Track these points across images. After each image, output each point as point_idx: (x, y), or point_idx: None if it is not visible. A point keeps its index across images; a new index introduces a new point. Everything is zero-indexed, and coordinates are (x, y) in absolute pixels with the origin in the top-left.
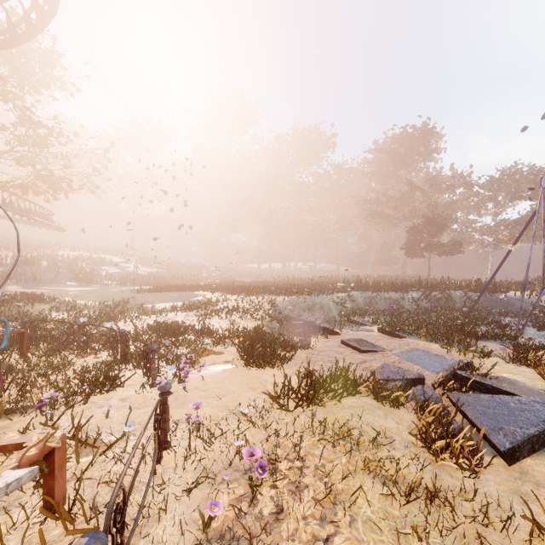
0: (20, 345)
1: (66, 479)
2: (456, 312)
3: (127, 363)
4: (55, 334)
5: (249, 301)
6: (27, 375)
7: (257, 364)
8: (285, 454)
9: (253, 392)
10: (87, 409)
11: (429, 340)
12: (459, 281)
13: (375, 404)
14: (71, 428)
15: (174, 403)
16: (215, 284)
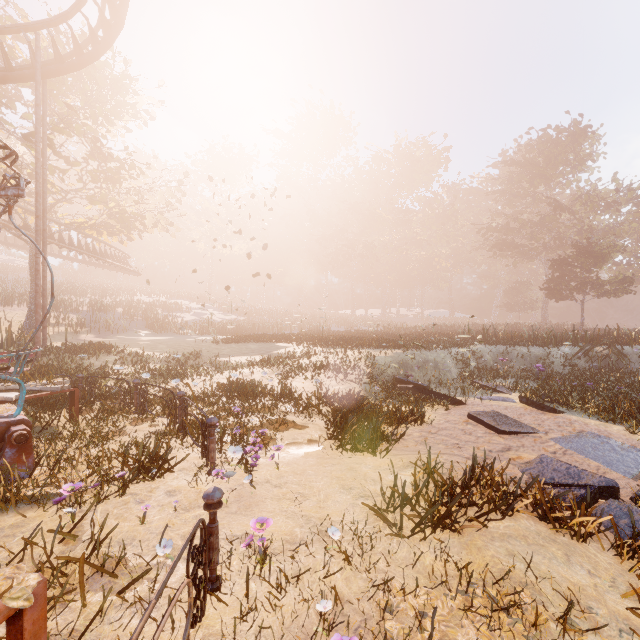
0: (70, 406)
1: (63, 634)
2: (633, 375)
3: (185, 436)
4: (113, 392)
5: (342, 357)
6: (69, 447)
7: (352, 446)
8: (404, 633)
9: (347, 495)
10: (123, 504)
11: (604, 418)
12: (634, 332)
13: (545, 533)
14: (91, 539)
15: (236, 504)
16: (300, 334)
